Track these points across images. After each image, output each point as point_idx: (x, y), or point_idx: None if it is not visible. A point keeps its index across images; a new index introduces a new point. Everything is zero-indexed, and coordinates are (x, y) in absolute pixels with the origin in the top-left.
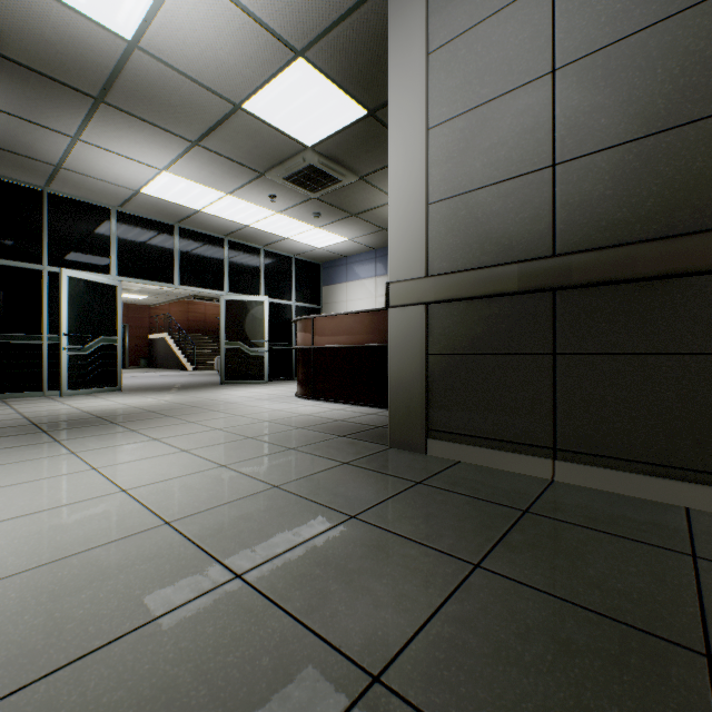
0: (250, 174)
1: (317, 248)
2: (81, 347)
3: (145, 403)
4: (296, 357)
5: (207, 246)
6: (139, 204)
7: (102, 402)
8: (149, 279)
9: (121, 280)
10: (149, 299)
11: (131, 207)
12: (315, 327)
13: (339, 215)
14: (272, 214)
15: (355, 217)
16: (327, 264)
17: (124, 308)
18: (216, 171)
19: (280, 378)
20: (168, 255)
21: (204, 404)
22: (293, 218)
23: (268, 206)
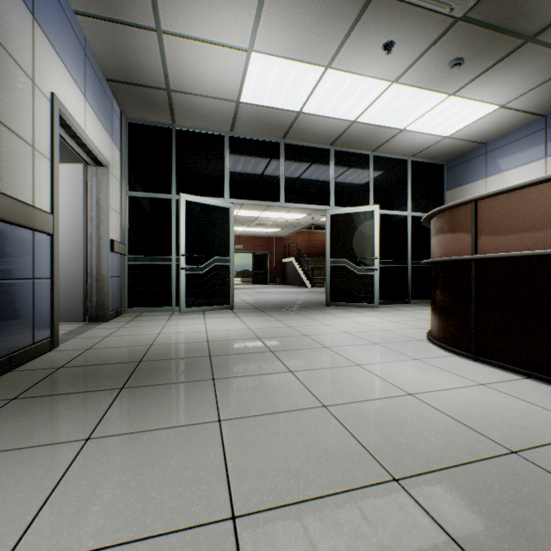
0: (355, 0)
1: (442, 138)
2: (195, 267)
3: (226, 332)
4: (411, 277)
5: (311, 159)
6: (244, 121)
7: (195, 325)
8: (257, 199)
9: (232, 203)
10: (281, 232)
11: (240, 129)
12: (479, 219)
13: (498, 50)
14: (384, 88)
15: (529, 45)
16: (453, 161)
17: (266, 240)
18: (307, 20)
19: (392, 301)
20: (274, 173)
21: (286, 345)
22: (414, 87)
23: (380, 72)
